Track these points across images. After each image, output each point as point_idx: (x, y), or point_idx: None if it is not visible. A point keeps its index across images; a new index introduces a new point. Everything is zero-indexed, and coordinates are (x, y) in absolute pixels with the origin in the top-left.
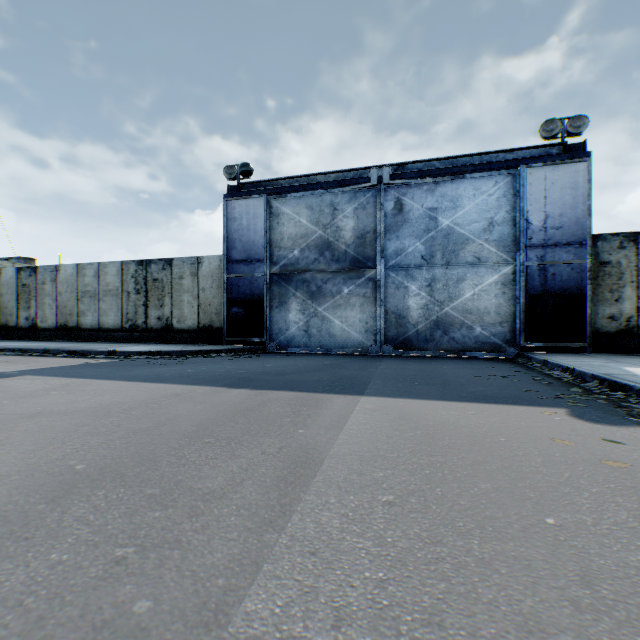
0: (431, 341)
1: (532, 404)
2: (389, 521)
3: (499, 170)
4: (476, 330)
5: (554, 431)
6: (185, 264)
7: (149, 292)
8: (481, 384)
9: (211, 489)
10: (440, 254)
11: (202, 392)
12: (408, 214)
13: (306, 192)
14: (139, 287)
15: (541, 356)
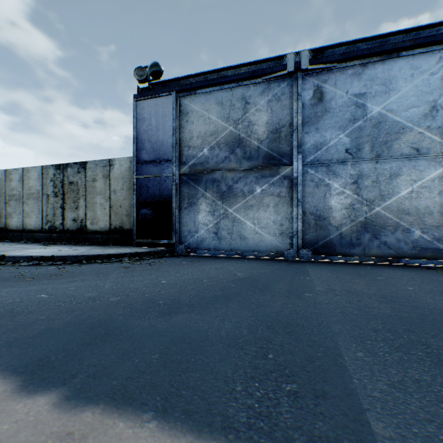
0: (357, 245)
1: None
2: None
3: (442, 44)
4: (414, 233)
5: None
6: (98, 167)
7: (66, 195)
8: None
9: None
10: (368, 146)
11: None
12: (329, 103)
13: (216, 87)
14: (57, 190)
15: None
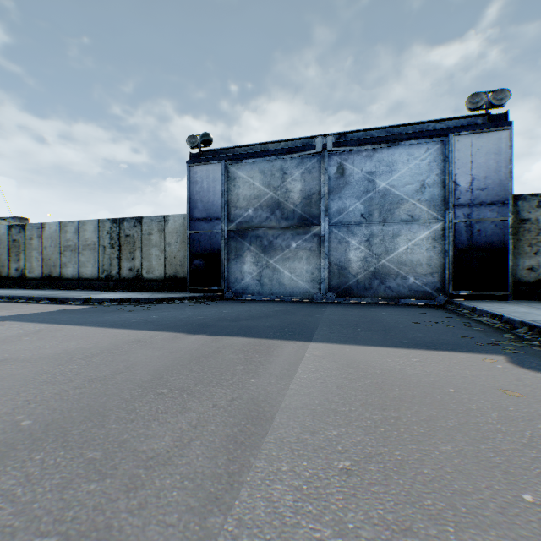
0: (369, 289)
1: (471, 351)
2: (348, 497)
3: (430, 138)
4: (409, 280)
5: (500, 380)
6: (153, 222)
7: (122, 246)
8: (419, 330)
9: (156, 452)
10: (377, 212)
11: (162, 338)
12: (349, 177)
13: (259, 158)
14: (113, 242)
15: (469, 303)
